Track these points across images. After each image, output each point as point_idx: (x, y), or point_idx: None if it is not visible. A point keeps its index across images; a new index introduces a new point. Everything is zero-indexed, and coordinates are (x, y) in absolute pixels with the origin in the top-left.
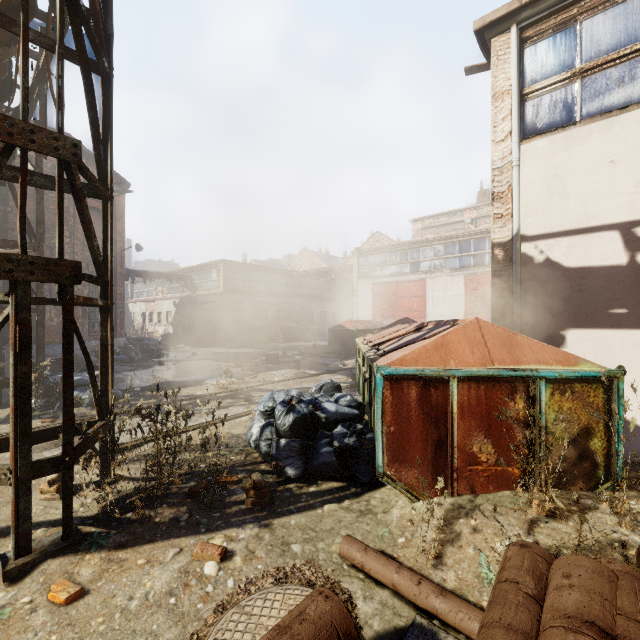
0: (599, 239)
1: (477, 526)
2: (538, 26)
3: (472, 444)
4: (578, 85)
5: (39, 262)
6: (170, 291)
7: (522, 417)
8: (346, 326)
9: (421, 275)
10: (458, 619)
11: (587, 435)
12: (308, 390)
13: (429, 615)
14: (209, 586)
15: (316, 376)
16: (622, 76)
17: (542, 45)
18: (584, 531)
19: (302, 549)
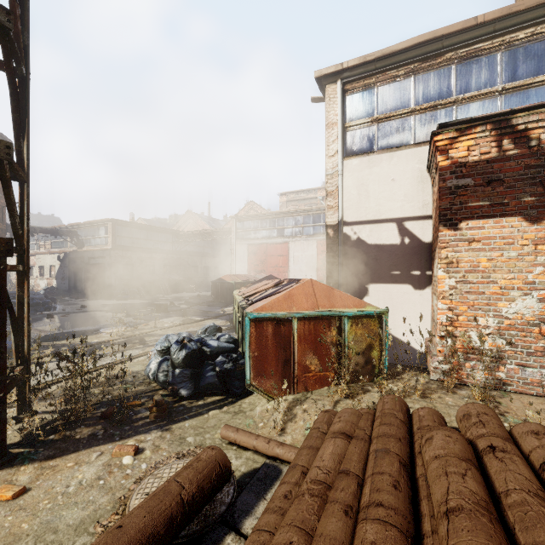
0: (386, 227)
1: (306, 408)
2: (353, 84)
3: (306, 360)
4: (375, 127)
5: None
6: (53, 246)
7: (335, 340)
8: (226, 279)
9: (285, 239)
10: (289, 455)
11: (370, 349)
12: (194, 333)
13: (274, 459)
14: (128, 470)
15: (201, 321)
16: (398, 127)
17: (356, 97)
18: (362, 402)
19: (194, 439)
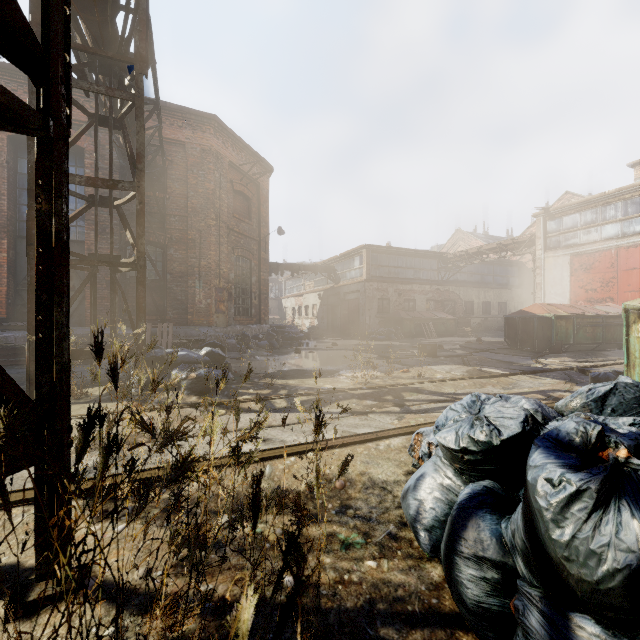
0: None
1: None
2: None
3: None
4: None
5: None
6: (315, 284)
7: None
8: (533, 312)
9: None
10: None
11: None
12: None
13: None
14: None
15: (504, 377)
16: None
17: None
18: None
19: None
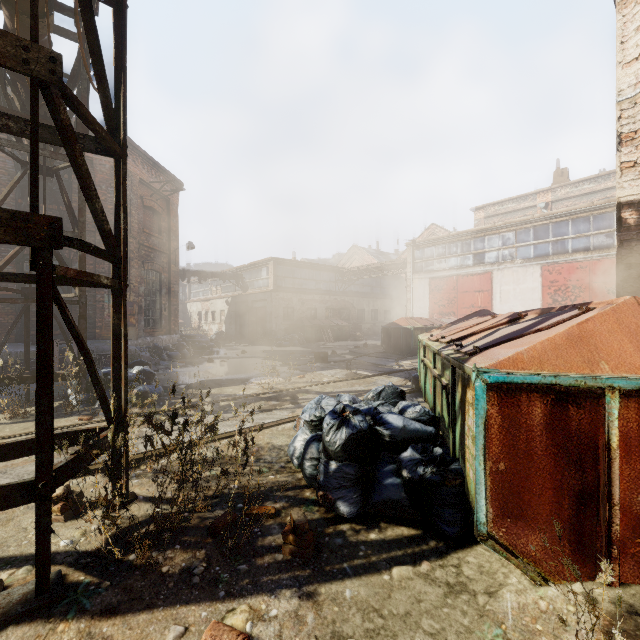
0: None
1: None
2: None
3: None
4: None
5: (1, 215)
6: (223, 290)
7: None
8: (401, 324)
9: (486, 267)
10: None
11: None
12: (361, 394)
13: None
14: None
15: (369, 378)
16: None
17: None
18: None
19: None
